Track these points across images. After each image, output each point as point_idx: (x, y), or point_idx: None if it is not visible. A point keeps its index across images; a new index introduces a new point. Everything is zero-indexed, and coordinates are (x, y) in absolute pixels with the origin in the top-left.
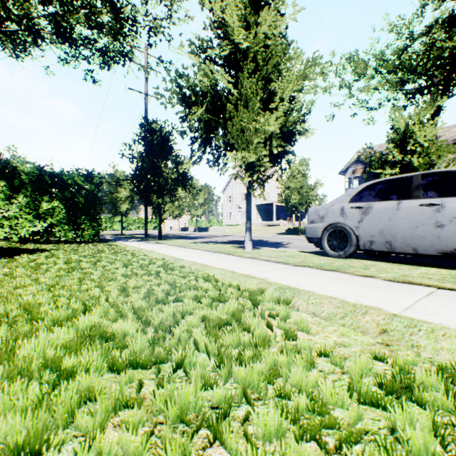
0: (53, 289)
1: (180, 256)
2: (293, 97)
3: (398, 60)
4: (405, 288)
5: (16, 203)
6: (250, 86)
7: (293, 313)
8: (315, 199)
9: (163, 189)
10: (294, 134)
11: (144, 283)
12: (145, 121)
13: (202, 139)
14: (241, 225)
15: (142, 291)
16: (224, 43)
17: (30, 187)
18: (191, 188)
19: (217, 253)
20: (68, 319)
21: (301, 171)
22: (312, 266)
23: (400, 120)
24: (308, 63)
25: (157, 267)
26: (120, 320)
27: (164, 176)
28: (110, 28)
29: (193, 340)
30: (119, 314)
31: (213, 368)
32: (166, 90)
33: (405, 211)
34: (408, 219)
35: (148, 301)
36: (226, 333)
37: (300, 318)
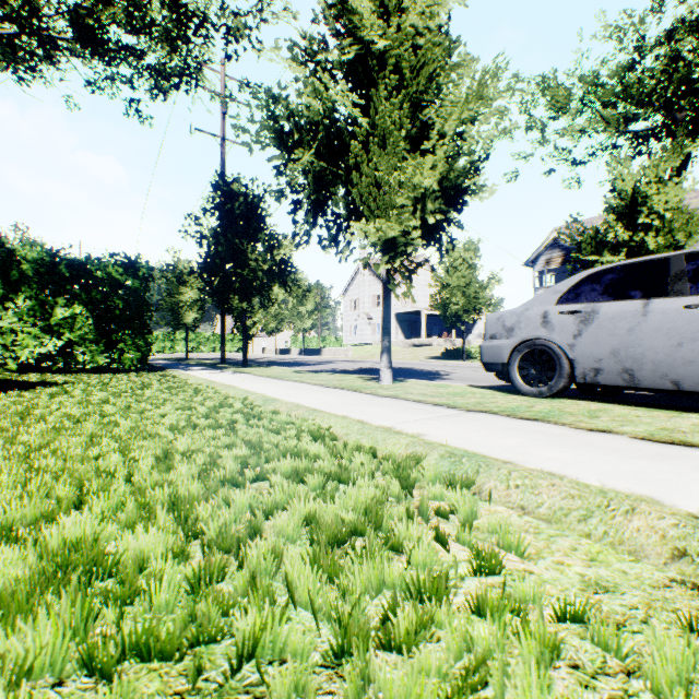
0: (34, 456)
1: (274, 393)
2: (459, 133)
3: (620, 84)
4: (680, 454)
5: (14, 308)
6: (390, 112)
7: (482, 507)
8: (490, 304)
9: (250, 288)
10: (463, 192)
11: (204, 443)
12: (222, 180)
13: (311, 203)
14: (372, 345)
15: (199, 460)
16: (347, 41)
17: (37, 283)
18: (294, 287)
19: (335, 388)
20: (32, 526)
21: (466, 259)
22: (498, 412)
23: (626, 176)
24: (485, 74)
25: (233, 413)
26: (139, 527)
27: (251, 266)
28: (165, 31)
29: (284, 577)
30: (137, 514)
31: (326, 659)
32: (251, 121)
33: (659, 317)
34: (664, 330)
35: (206, 481)
36: (355, 559)
37: (503, 522)
